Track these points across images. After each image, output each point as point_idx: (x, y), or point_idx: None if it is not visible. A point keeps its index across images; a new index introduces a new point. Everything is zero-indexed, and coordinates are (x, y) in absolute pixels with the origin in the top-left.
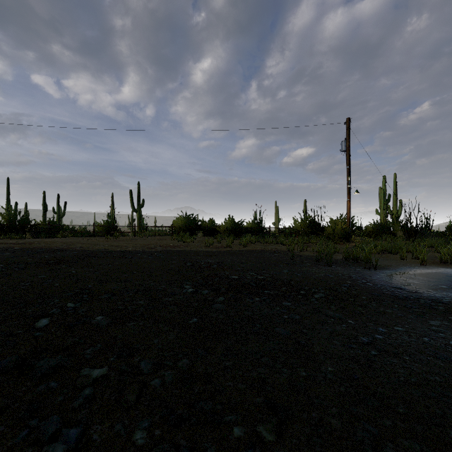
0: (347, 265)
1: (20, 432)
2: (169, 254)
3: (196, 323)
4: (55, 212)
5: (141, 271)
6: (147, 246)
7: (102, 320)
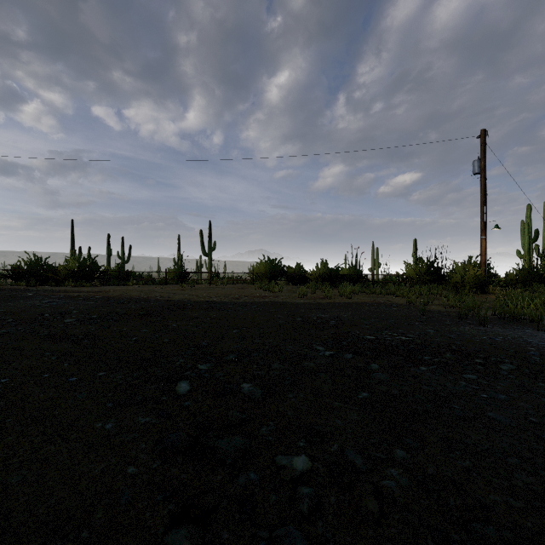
0: (506, 324)
1: (254, 544)
2: (264, 306)
3: (369, 398)
4: (120, 257)
5: (249, 327)
6: (231, 296)
7: (254, 389)
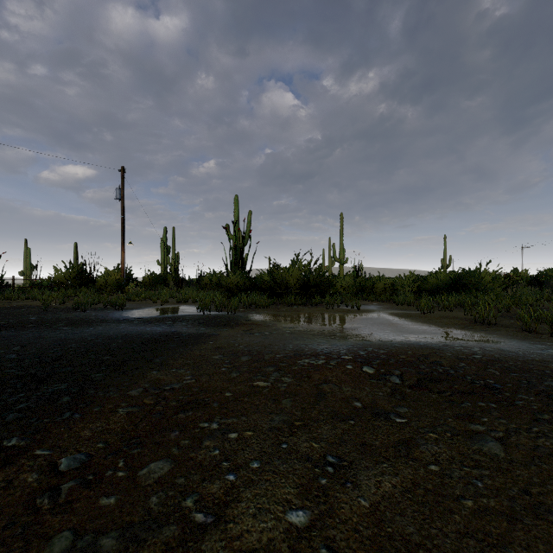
0: (102, 310)
1: None
2: None
3: None
4: None
5: None
6: None
7: None
